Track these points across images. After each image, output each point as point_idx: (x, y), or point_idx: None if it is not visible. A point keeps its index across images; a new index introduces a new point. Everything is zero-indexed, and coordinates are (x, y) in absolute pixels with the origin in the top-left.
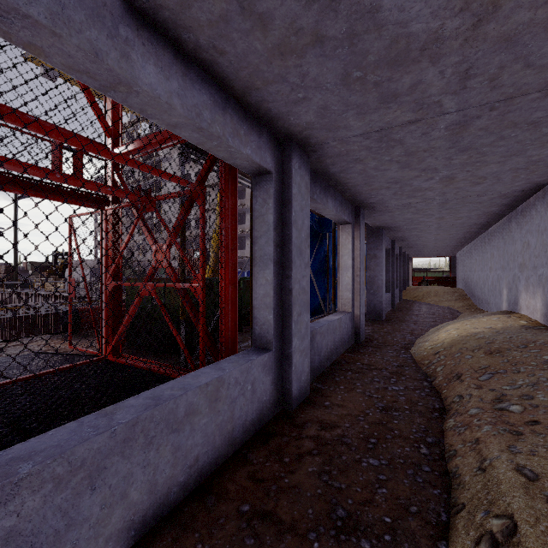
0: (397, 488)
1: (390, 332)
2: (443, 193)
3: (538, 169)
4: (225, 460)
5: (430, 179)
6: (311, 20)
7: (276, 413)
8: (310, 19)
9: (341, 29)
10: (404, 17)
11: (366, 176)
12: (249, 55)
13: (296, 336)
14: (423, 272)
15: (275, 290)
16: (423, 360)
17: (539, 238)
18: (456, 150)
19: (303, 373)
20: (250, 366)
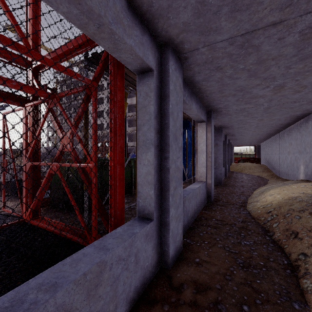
0: None
1: (228, 194)
2: (270, 100)
3: None
4: None
5: (266, 87)
6: None
7: (157, 273)
8: None
9: None
10: None
11: (221, 84)
12: None
13: (173, 206)
14: (239, 155)
15: (155, 169)
16: (259, 217)
17: None
18: (298, 58)
19: (178, 235)
20: (133, 240)
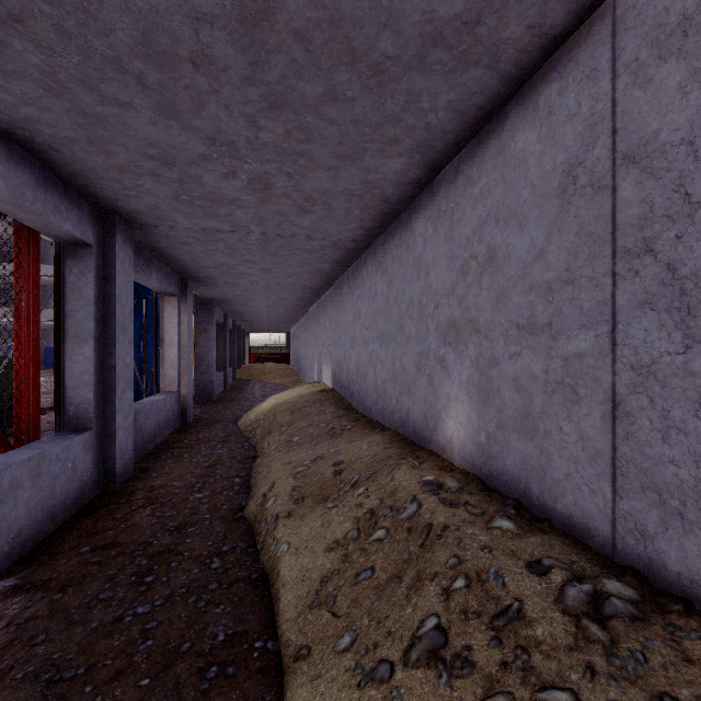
0: (216, 502)
1: (220, 411)
2: (265, 279)
3: (323, 275)
4: (47, 536)
5: (252, 268)
6: (151, 165)
7: (98, 494)
8: (150, 165)
9: (174, 176)
10: (218, 186)
11: (194, 256)
12: (87, 161)
13: (120, 413)
14: (262, 349)
15: (96, 367)
16: (247, 428)
17: (330, 323)
18: (267, 254)
19: (127, 451)
20: (71, 444)
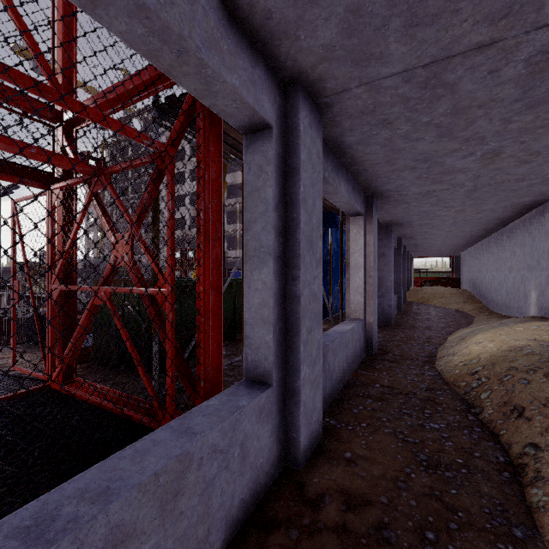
0: None
1: (404, 341)
2: (477, 177)
3: None
4: None
5: (469, 155)
6: None
7: (278, 476)
8: None
9: None
10: None
11: (391, 150)
12: None
13: (306, 361)
14: (423, 273)
15: (276, 298)
16: (457, 381)
17: None
18: (523, 105)
19: (314, 412)
20: (238, 419)
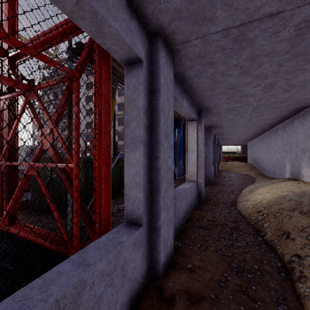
0: None
1: (218, 193)
2: (260, 99)
3: None
4: None
5: (257, 86)
6: None
7: (146, 283)
8: None
9: None
10: None
11: (213, 81)
12: None
13: (164, 209)
14: (227, 154)
15: (145, 170)
16: (250, 216)
17: None
18: (290, 55)
19: (169, 240)
20: (120, 251)
